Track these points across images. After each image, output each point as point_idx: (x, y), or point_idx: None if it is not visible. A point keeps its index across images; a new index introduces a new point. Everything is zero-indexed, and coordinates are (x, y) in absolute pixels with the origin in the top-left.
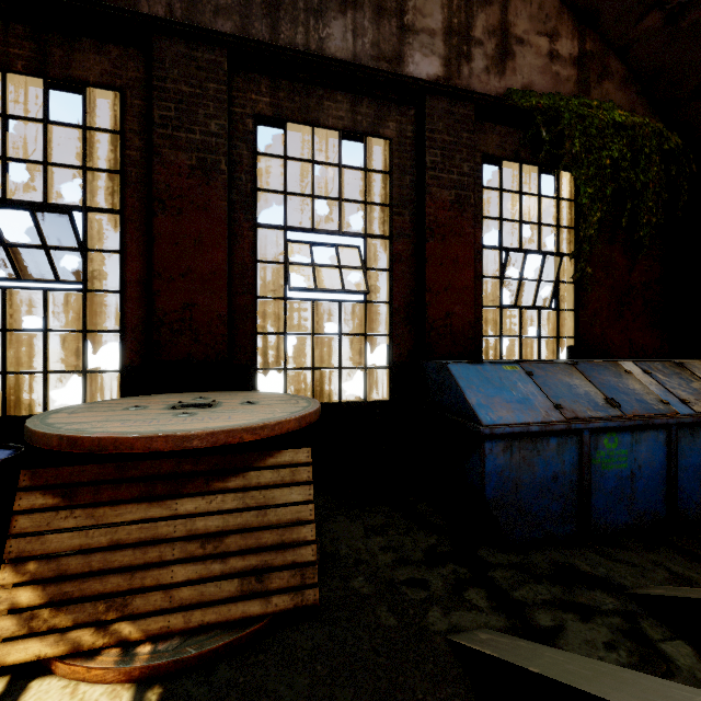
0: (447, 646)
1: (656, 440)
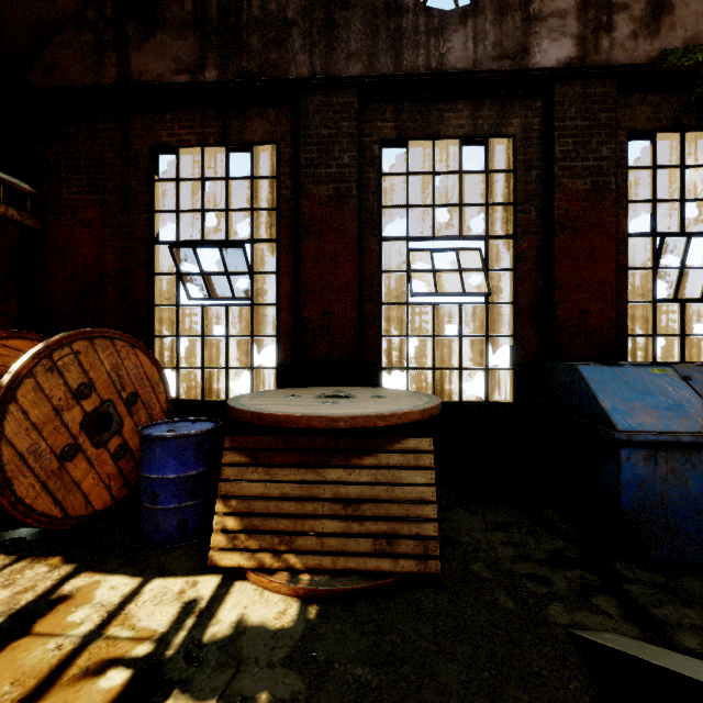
0: (567, 638)
1: None
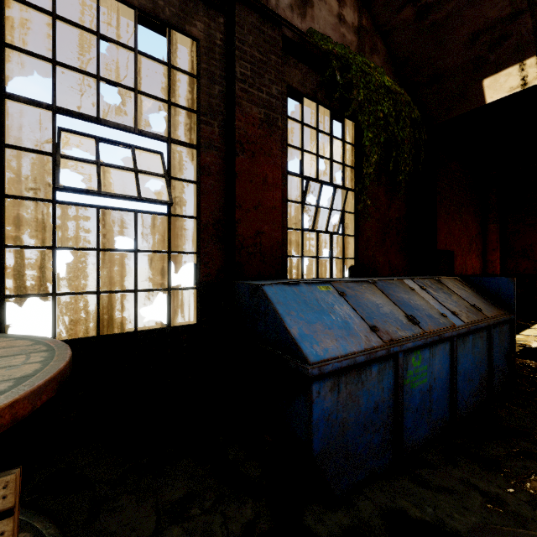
0: None
1: (444, 352)
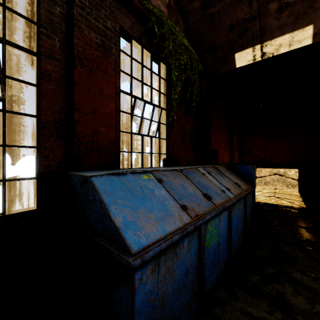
0: None
1: (225, 216)
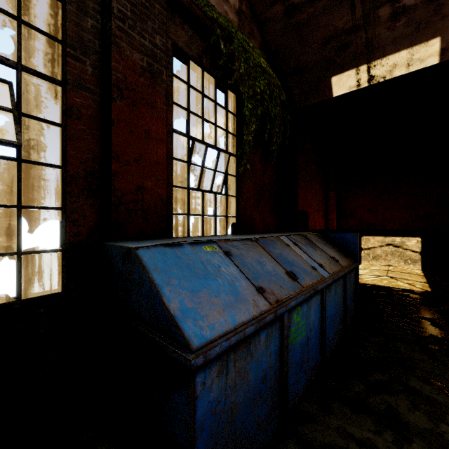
0: None
1: (317, 303)
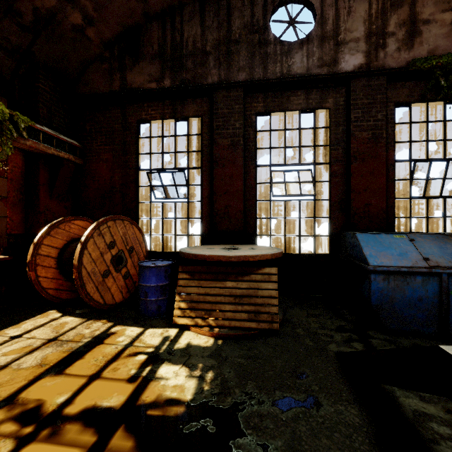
0: (334, 355)
1: None
